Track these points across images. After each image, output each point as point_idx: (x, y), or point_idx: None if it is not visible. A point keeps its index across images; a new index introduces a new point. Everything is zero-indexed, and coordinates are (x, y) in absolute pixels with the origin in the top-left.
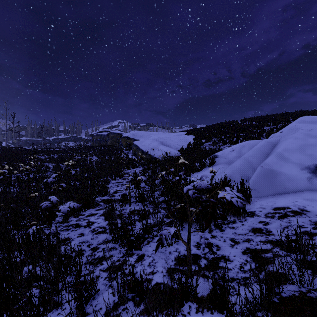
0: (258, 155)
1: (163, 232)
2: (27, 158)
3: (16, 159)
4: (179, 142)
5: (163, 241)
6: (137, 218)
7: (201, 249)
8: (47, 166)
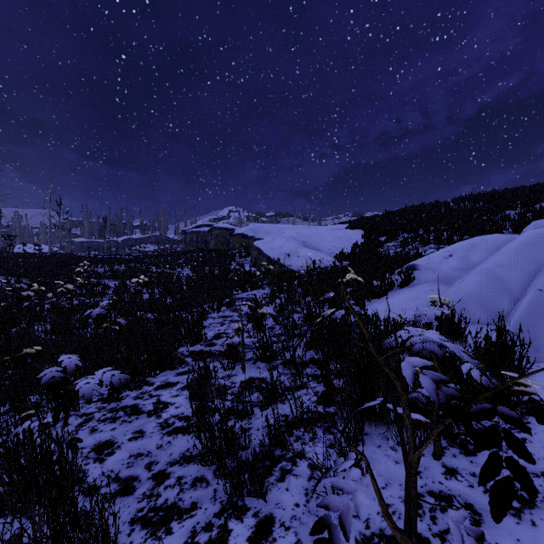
0: (519, 264)
1: (333, 501)
2: (75, 272)
3: (58, 273)
4: (336, 242)
5: (336, 543)
6: (258, 399)
7: (428, 517)
8: (105, 285)
